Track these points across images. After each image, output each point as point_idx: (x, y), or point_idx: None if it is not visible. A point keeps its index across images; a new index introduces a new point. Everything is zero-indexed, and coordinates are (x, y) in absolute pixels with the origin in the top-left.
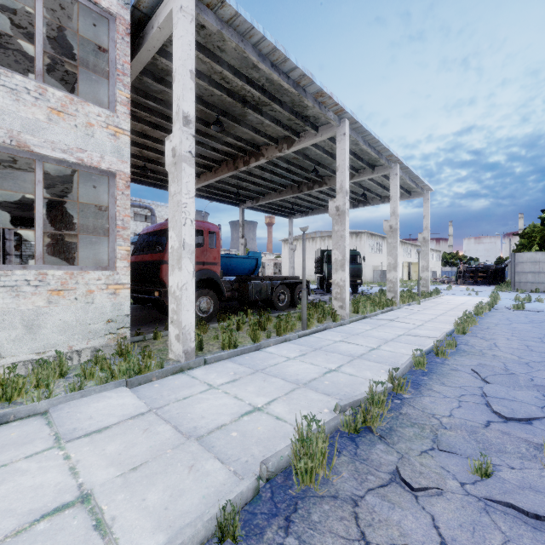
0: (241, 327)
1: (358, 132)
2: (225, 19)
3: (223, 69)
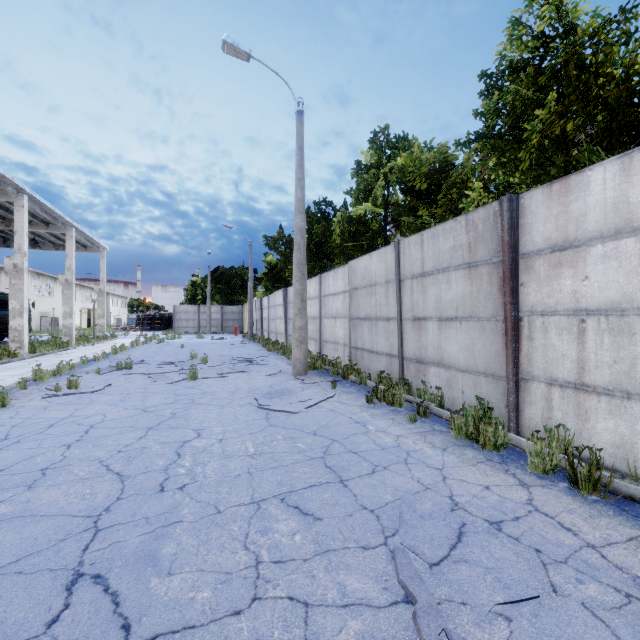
0: None
1: (36, 203)
2: None
3: None
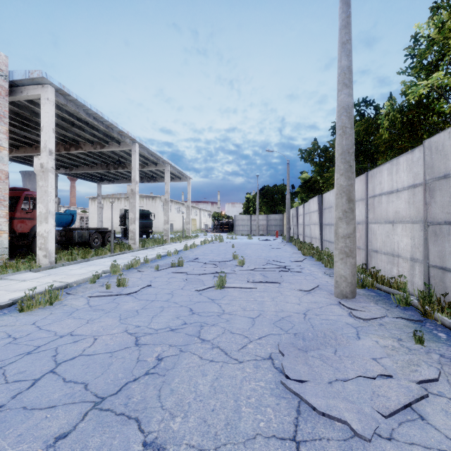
0: (73, 255)
1: (145, 149)
2: (69, 99)
3: (63, 113)
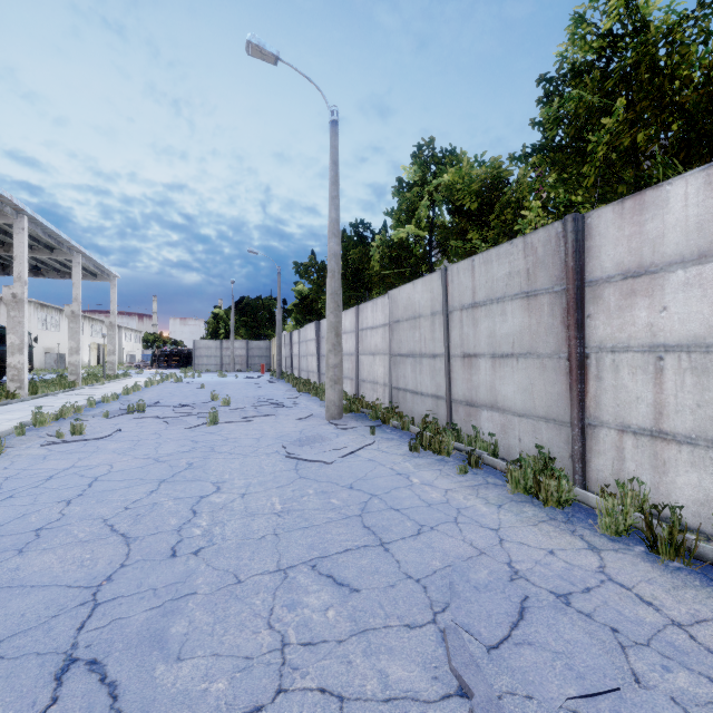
0: None
1: (38, 225)
2: None
3: None
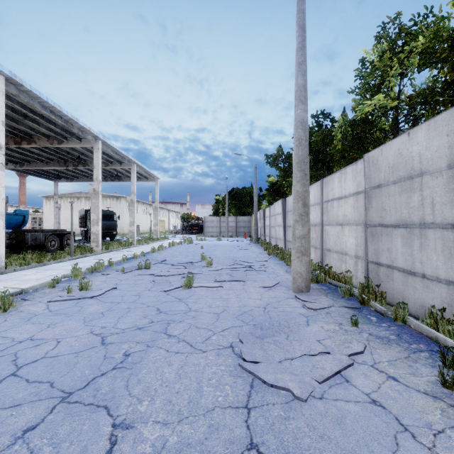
0: (26, 259)
1: (109, 146)
2: (21, 89)
3: (14, 104)
